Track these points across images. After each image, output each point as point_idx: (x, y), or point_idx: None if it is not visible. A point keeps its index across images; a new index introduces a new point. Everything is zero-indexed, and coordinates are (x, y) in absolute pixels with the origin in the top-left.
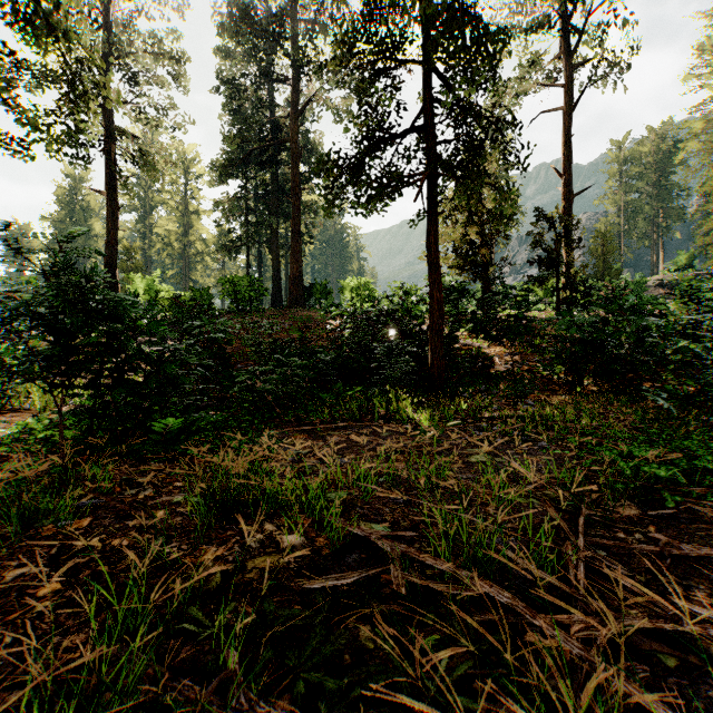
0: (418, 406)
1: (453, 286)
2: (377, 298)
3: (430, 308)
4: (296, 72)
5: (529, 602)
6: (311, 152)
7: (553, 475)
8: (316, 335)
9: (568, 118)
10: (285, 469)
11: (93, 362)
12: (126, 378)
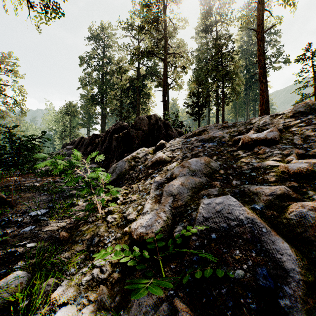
0: None
1: None
2: None
3: None
4: None
5: None
6: None
7: None
8: None
9: None
10: None
11: None
12: None
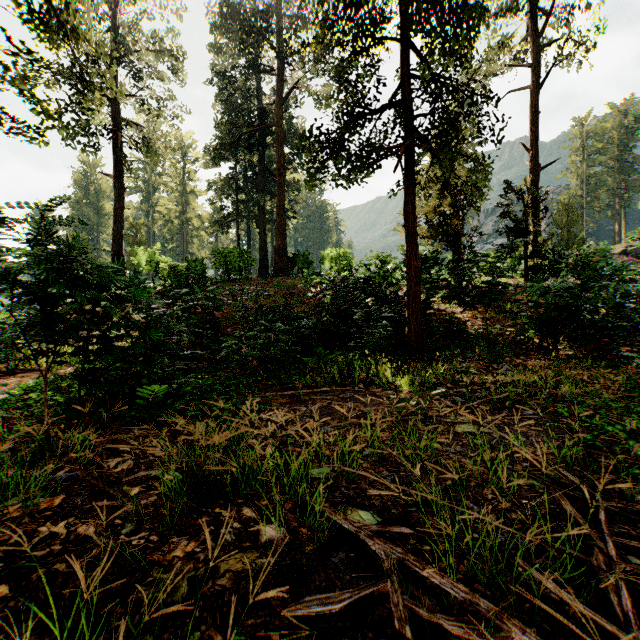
0: (396, 369)
1: (426, 255)
2: (354, 266)
3: (407, 275)
4: (281, 63)
5: (562, 637)
6: (294, 135)
7: (548, 450)
8: (299, 301)
9: (535, 96)
10: (267, 438)
11: (77, 330)
12: (112, 345)
